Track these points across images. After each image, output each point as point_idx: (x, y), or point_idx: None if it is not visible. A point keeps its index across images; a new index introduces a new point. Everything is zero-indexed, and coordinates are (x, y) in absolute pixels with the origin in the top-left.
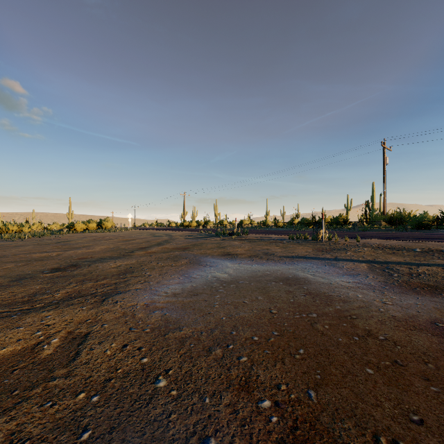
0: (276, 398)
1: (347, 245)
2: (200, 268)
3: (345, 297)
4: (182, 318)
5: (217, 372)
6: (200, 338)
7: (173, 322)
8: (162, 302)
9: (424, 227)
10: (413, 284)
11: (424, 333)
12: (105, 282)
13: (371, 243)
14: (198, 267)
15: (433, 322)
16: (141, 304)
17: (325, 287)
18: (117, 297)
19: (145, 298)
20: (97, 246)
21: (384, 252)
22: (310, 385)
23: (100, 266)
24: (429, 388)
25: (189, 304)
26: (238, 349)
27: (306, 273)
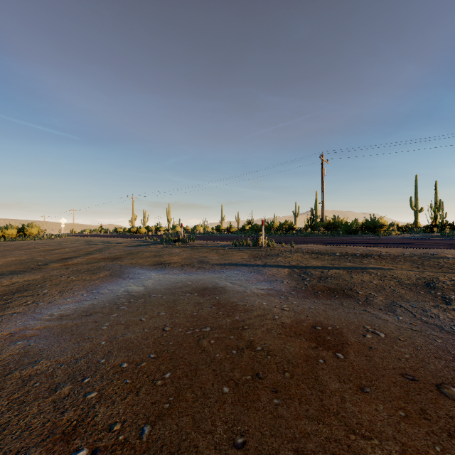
0: (99, 444)
1: (282, 250)
2: (117, 281)
3: (250, 305)
4: (49, 348)
5: (45, 418)
6: (53, 374)
7: (33, 354)
8: (37, 329)
9: (353, 232)
10: (317, 288)
11: (300, 338)
12: None
13: (303, 248)
14: (115, 280)
15: (314, 326)
16: (3, 334)
17: (237, 296)
18: None
19: (16, 325)
20: (2, 258)
21: (310, 257)
22: (151, 418)
23: None
24: (271, 402)
25: (72, 328)
26: (93, 383)
27: (228, 282)
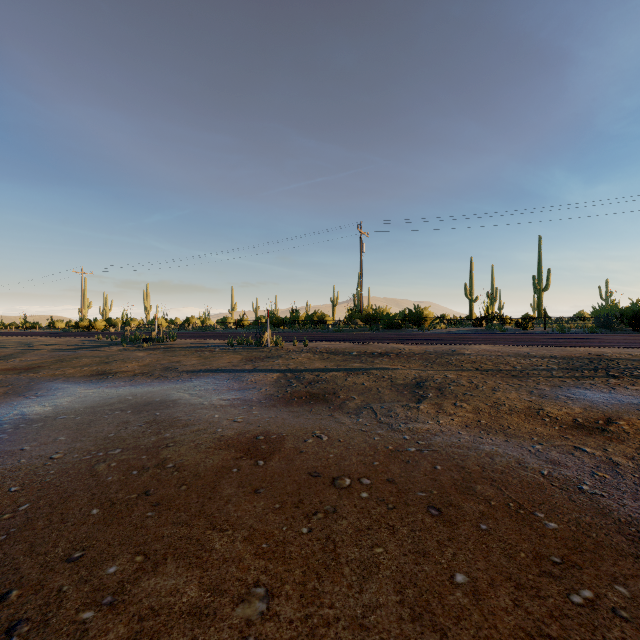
0: None
1: (290, 350)
2: (13, 401)
3: (195, 420)
4: None
5: None
6: None
7: None
8: None
9: (395, 326)
10: (297, 394)
11: (229, 450)
12: None
13: (319, 347)
14: (10, 400)
15: (257, 436)
16: None
17: (186, 410)
18: None
19: None
20: None
21: (319, 358)
22: None
23: None
24: (144, 515)
25: None
26: None
27: (188, 393)
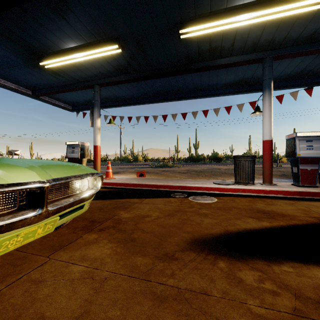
0: None
1: None
2: None
3: None
4: None
5: None
6: None
7: None
8: None
9: (129, 162)
10: None
11: None
12: None
13: None
14: None
15: None
16: None
17: None
18: None
19: None
20: None
21: None
22: None
23: None
24: None
25: None
26: None
27: None
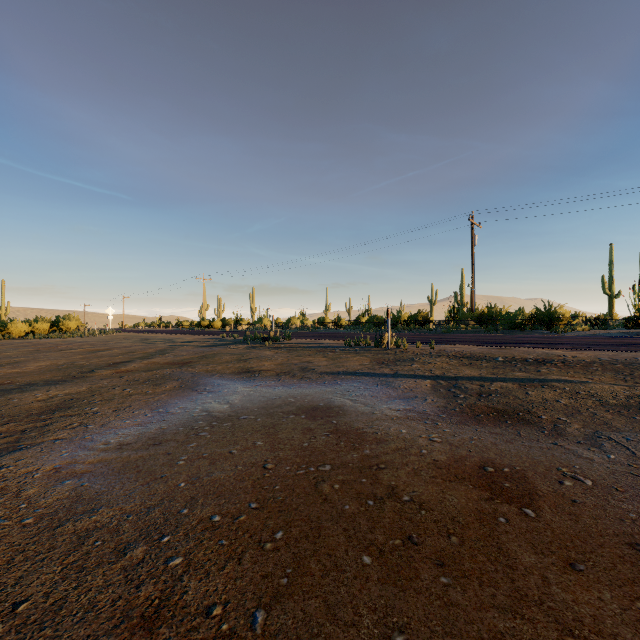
0: (194, 636)
1: (417, 353)
2: (191, 395)
3: (383, 434)
4: (109, 491)
5: (115, 594)
6: (119, 528)
7: (89, 499)
8: (89, 462)
9: (518, 327)
10: (478, 409)
11: (464, 485)
12: (5, 428)
13: (448, 351)
14: (188, 394)
15: (483, 467)
16: (46, 469)
17: (362, 420)
18: (7, 459)
19: (61, 457)
20: (33, 362)
21: (460, 363)
22: (264, 599)
23: (16, 399)
24: (437, 580)
25: (137, 462)
26: (175, 543)
27: (347, 398)
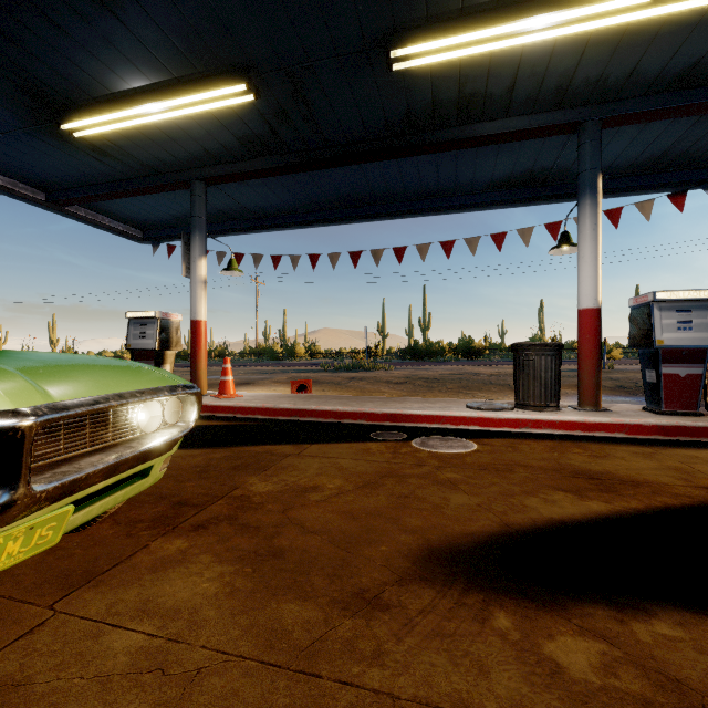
0: None
1: None
2: None
3: None
4: None
5: None
6: None
7: None
8: None
9: (275, 358)
10: None
11: None
12: None
13: None
14: None
15: None
16: None
17: None
18: None
19: None
20: None
21: None
22: None
23: None
24: None
25: None
26: None
27: None
